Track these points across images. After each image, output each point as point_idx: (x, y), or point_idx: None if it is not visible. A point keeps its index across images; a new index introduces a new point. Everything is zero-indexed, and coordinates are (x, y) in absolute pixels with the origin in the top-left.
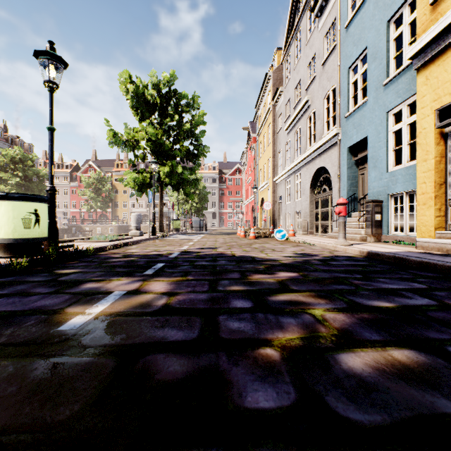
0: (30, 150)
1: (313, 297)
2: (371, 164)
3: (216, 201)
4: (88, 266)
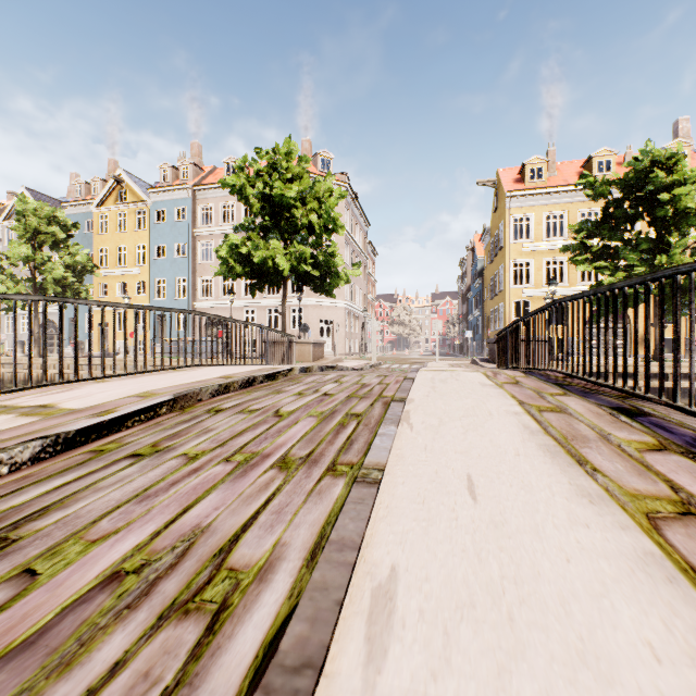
0: None
1: None
2: (80, 328)
3: None
4: None
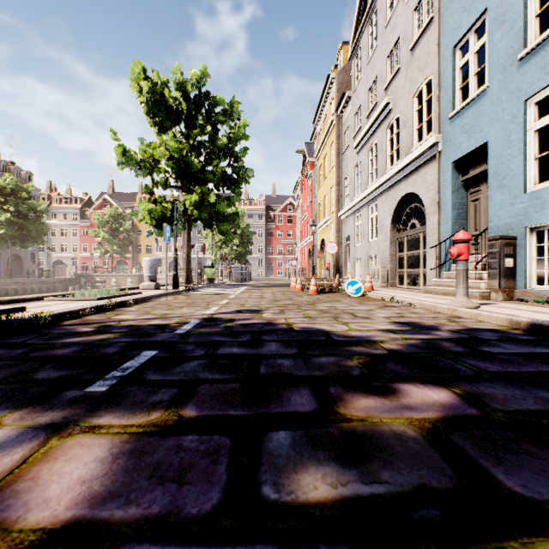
0: (29, 180)
1: None
2: (495, 183)
3: (263, 245)
4: None
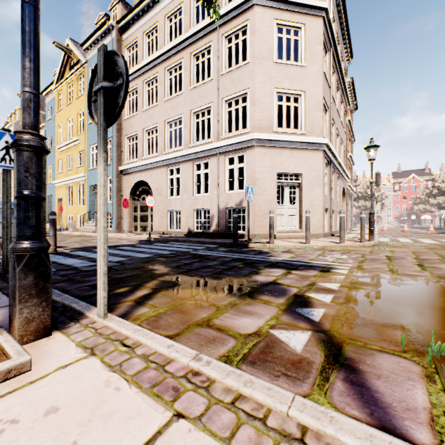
0: None
1: None
2: (53, 204)
3: None
4: None
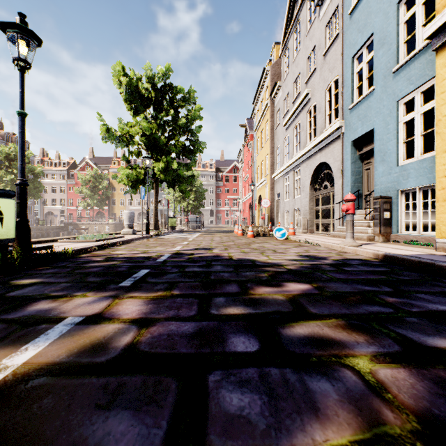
0: (27, 147)
1: (345, 330)
2: (379, 158)
3: (213, 199)
4: (57, 273)
